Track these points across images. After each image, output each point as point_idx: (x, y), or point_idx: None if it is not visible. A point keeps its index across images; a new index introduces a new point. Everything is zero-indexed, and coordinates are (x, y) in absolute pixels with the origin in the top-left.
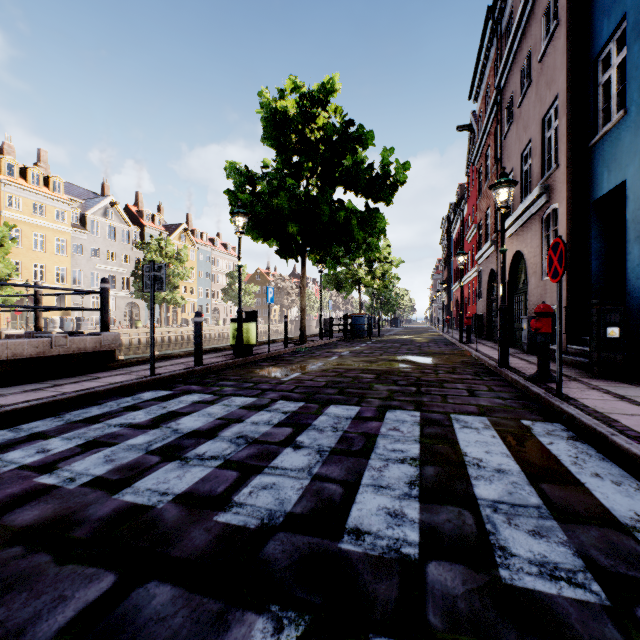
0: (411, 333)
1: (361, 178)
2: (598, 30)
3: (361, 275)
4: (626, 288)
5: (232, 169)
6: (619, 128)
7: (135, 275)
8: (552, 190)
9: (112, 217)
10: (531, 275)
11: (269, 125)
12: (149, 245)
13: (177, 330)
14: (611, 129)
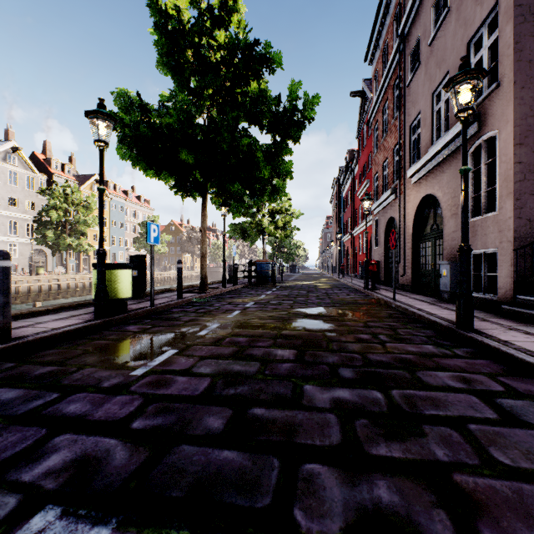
0: (310, 278)
1: (267, 110)
2: None
3: (265, 225)
4: None
5: (121, 94)
6: None
7: (38, 221)
8: (486, 117)
9: (14, 162)
10: (449, 218)
11: (159, 33)
12: (53, 191)
13: (84, 277)
14: None
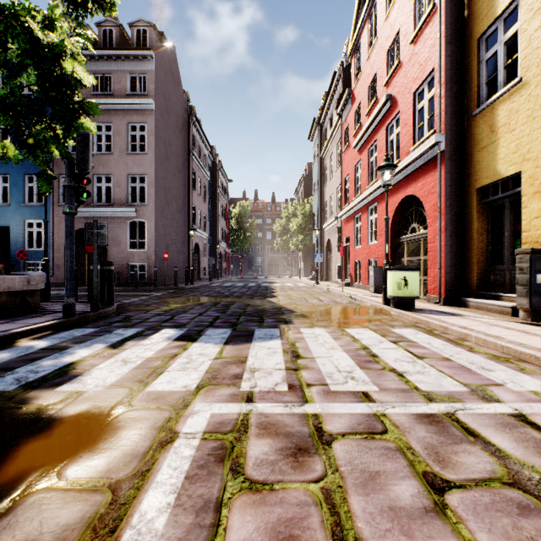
0: None
1: None
2: None
3: None
4: (10, 260)
5: None
6: (7, 208)
7: None
8: None
9: None
10: None
11: None
12: None
13: None
14: (2, 206)
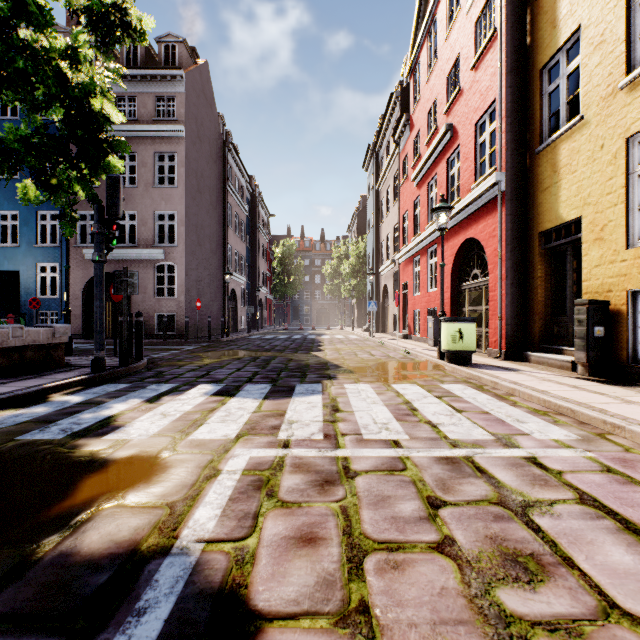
0: None
1: None
2: (2, 202)
3: None
4: (20, 308)
5: None
6: (16, 250)
7: None
8: None
9: None
10: None
11: None
12: None
13: None
14: (11, 247)
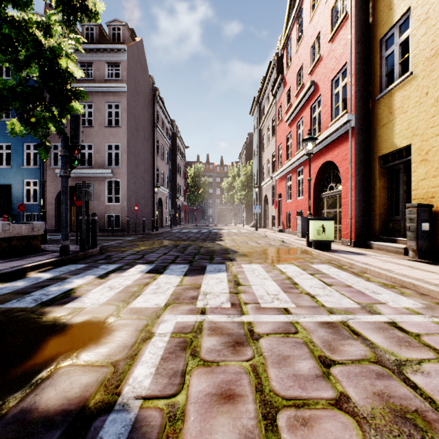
0: None
1: None
2: None
3: None
4: (12, 211)
5: None
6: (9, 170)
7: None
8: None
9: None
10: None
11: None
12: None
13: None
14: (5, 168)
